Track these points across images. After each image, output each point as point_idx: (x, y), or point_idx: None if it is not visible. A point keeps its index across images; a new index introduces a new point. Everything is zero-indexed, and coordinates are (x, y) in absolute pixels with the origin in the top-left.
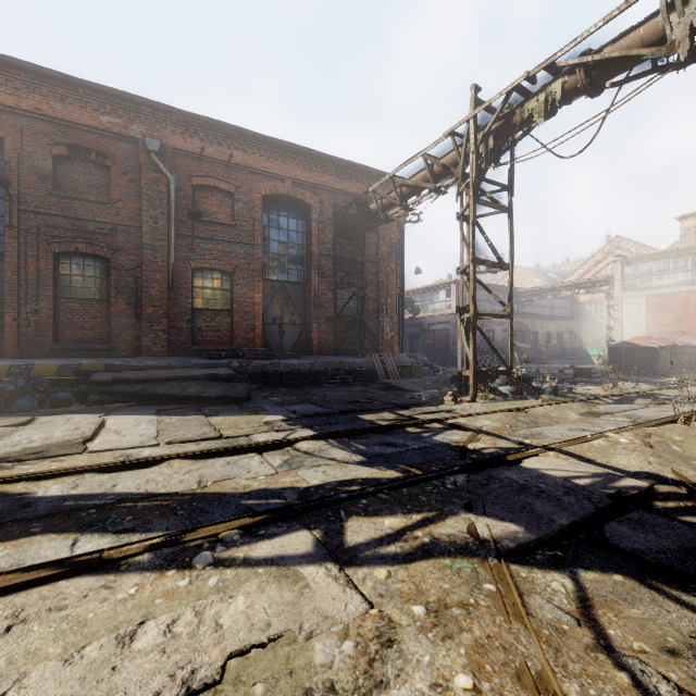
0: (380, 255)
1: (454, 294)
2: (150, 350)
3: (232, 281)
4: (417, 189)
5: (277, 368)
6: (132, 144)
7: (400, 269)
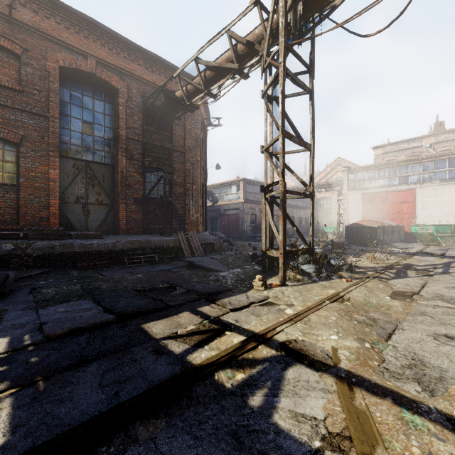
0: (186, 146)
1: (242, 188)
2: None
3: (18, 152)
4: (220, 73)
5: (70, 249)
6: None
7: (204, 163)
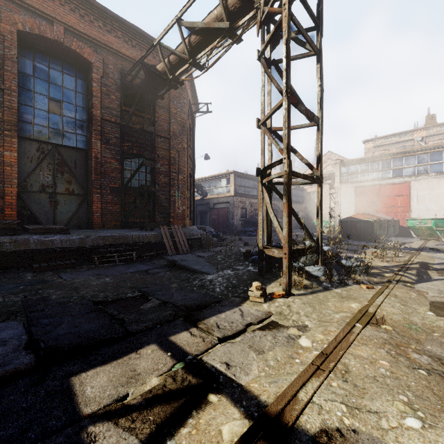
0: (171, 131)
1: (232, 181)
2: None
3: None
4: (207, 37)
5: (24, 246)
6: None
7: (192, 153)
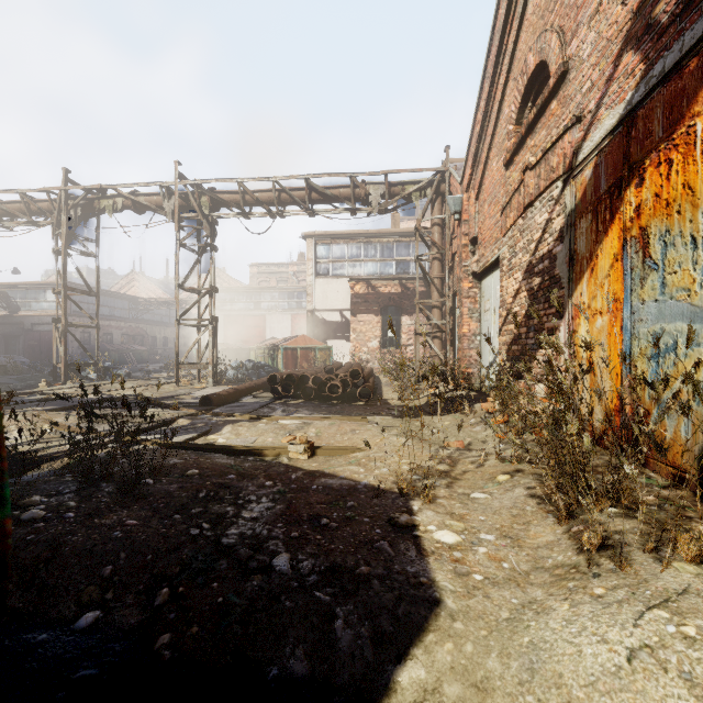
0: None
1: None
2: None
3: None
4: (13, 215)
5: None
6: None
7: None
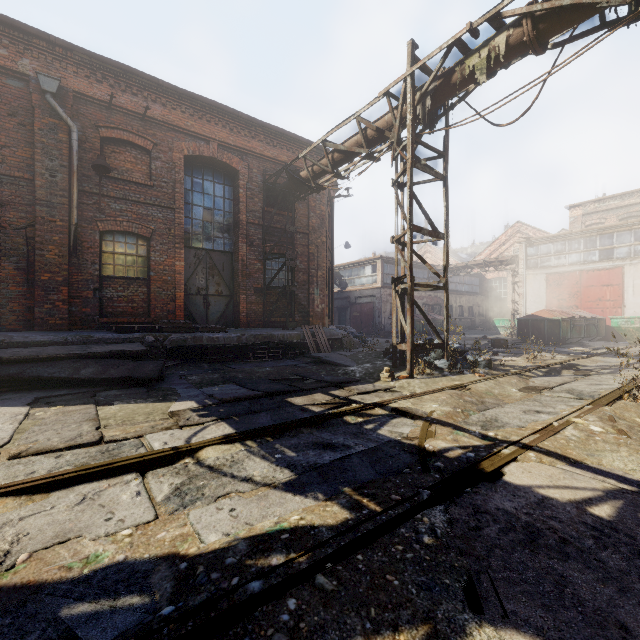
0: (310, 226)
1: (379, 269)
2: (46, 323)
3: (149, 246)
4: (349, 155)
5: (200, 342)
6: (21, 81)
7: (330, 242)
